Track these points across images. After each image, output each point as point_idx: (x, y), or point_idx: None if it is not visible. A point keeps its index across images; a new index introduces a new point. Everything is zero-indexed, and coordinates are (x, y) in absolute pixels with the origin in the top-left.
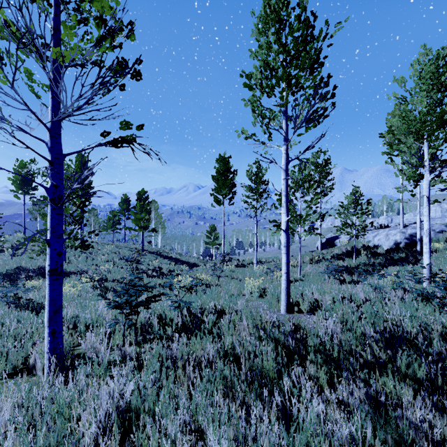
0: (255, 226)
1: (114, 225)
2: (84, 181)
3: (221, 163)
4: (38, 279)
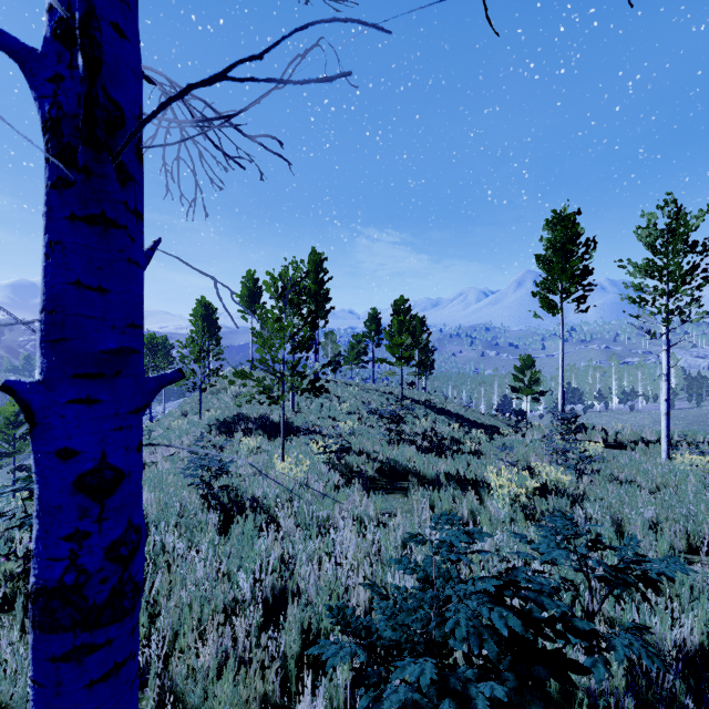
0: (665, 357)
1: (358, 355)
2: (318, 290)
3: (558, 226)
4: (257, 435)
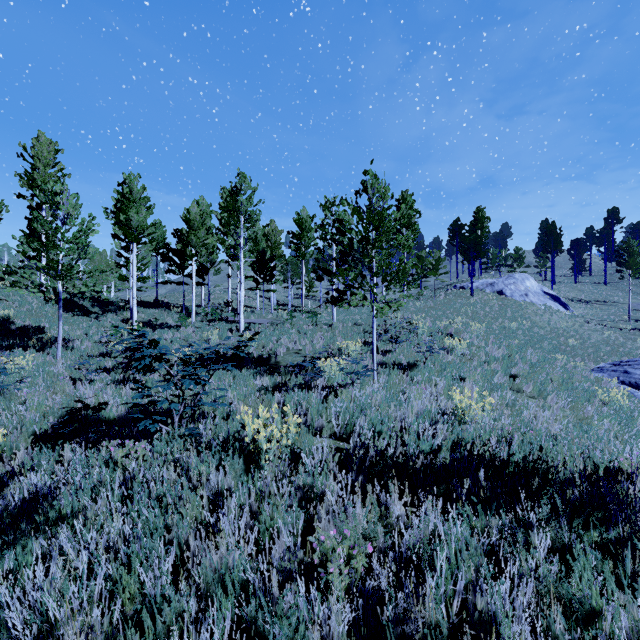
0: None
1: None
2: None
3: None
4: None
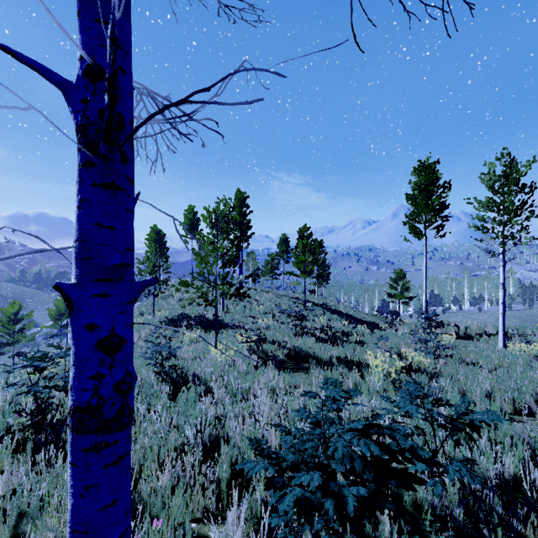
0: (501, 270)
1: (272, 270)
2: (242, 220)
3: (423, 172)
4: (196, 329)
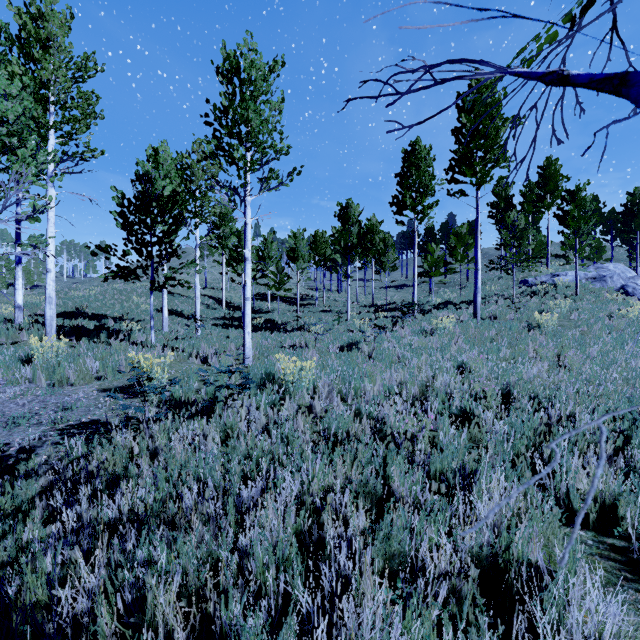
0: None
1: None
2: None
3: None
4: None
